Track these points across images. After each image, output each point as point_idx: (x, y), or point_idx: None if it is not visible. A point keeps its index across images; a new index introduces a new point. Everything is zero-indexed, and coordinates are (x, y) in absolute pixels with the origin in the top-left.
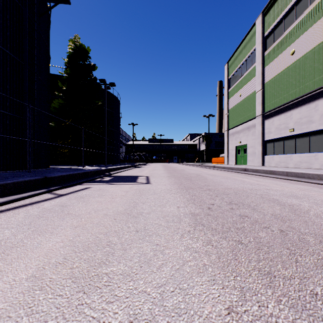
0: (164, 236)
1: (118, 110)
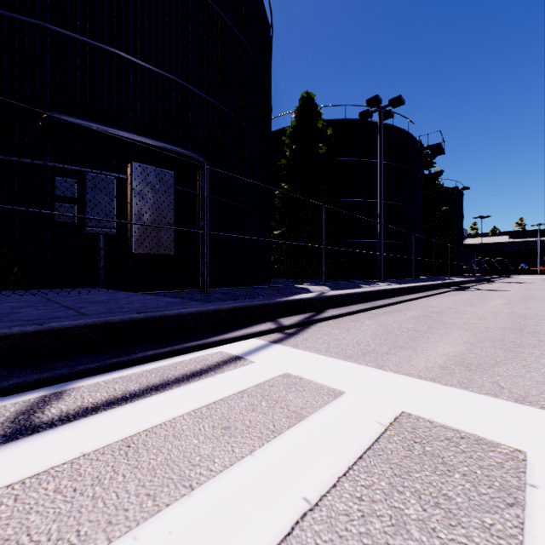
0: (541, 286)
1: (462, 205)
